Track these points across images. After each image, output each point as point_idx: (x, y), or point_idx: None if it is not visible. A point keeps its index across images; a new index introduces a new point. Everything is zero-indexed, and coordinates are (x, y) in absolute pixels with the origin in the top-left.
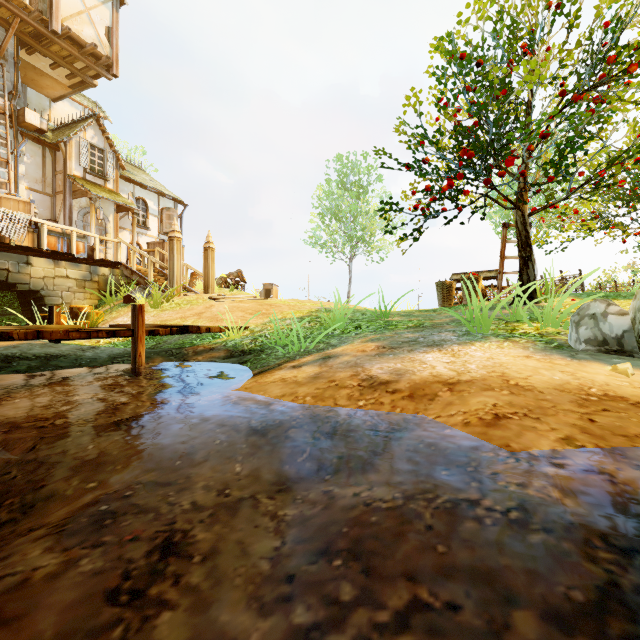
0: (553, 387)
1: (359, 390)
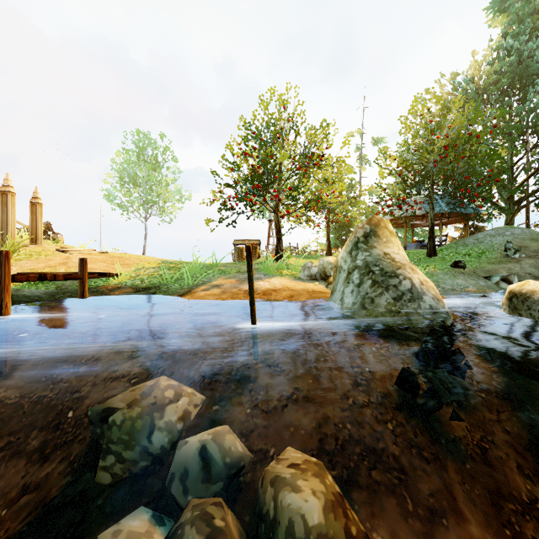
0: (301, 289)
1: (246, 294)
